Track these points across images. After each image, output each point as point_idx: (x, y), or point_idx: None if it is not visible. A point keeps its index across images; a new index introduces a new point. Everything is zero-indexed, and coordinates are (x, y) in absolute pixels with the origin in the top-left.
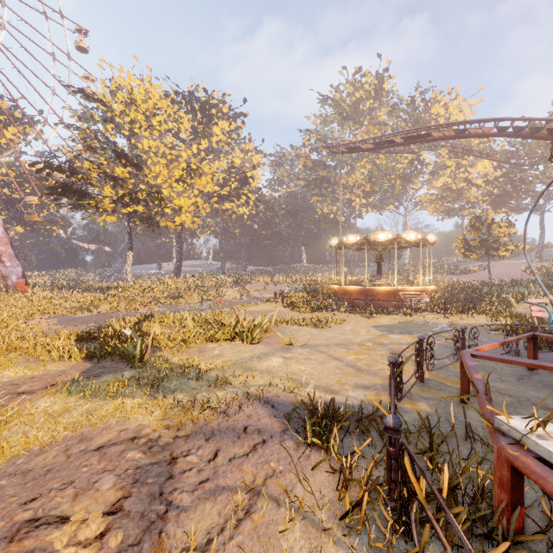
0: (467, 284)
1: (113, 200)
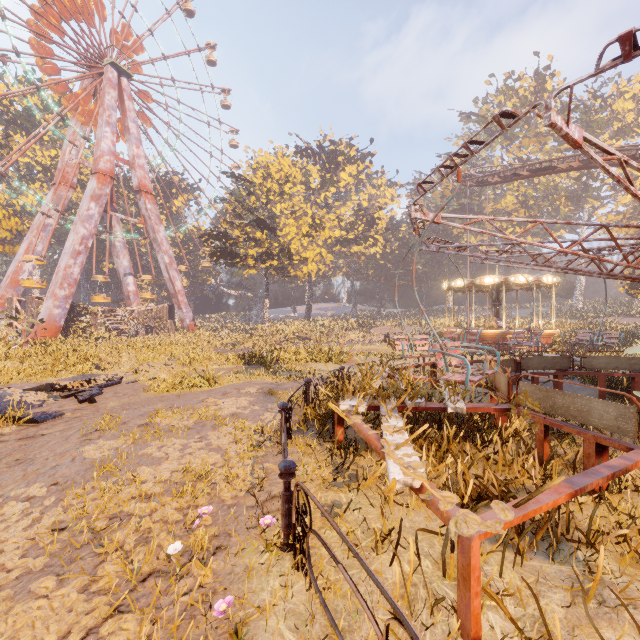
0: (624, 329)
1: (255, 259)
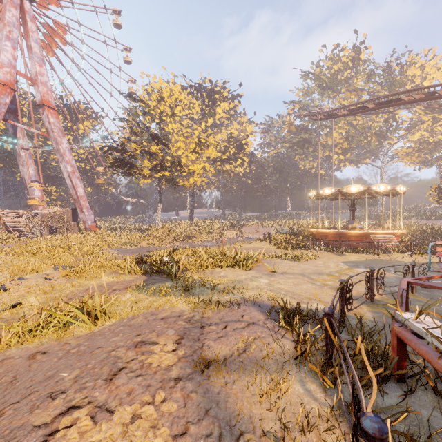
0: (441, 229)
1: (150, 169)
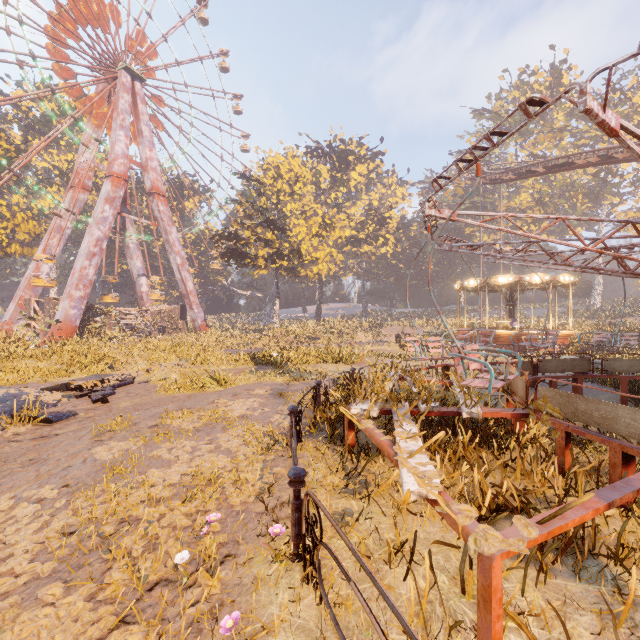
0: None
1: (265, 259)
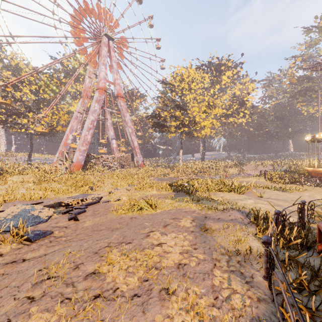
0: None
1: (175, 127)
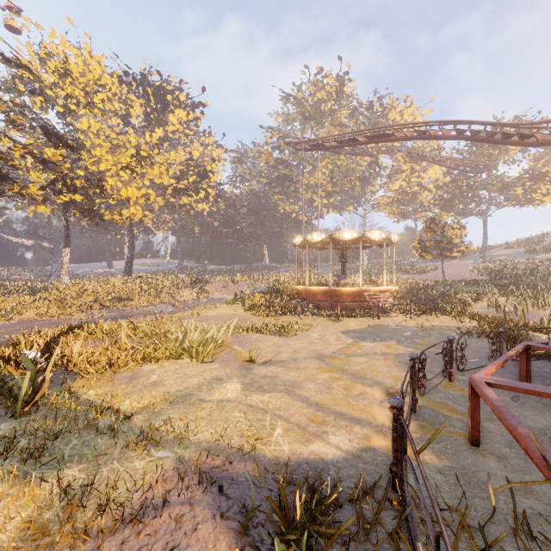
0: (425, 284)
1: (42, 187)
